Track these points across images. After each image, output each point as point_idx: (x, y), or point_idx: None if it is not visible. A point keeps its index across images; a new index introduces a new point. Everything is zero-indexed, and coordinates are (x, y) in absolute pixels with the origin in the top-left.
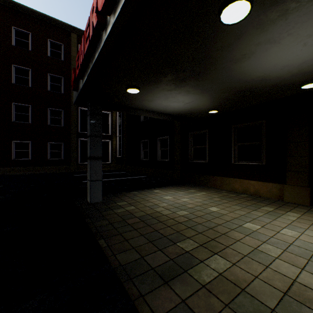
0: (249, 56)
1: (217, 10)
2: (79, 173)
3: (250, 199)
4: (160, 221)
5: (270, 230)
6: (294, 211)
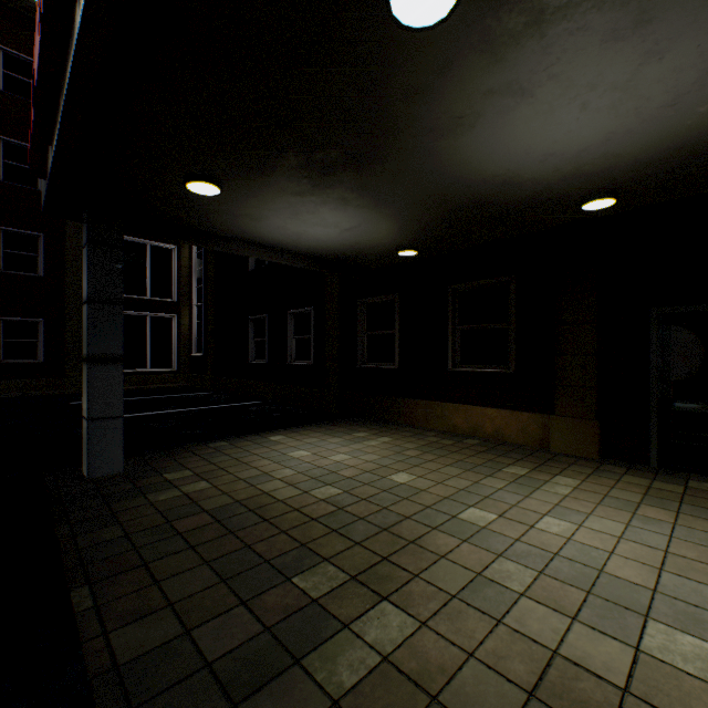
0: (471, 124)
1: None
2: None
3: (483, 449)
4: (266, 518)
5: (515, 523)
6: (569, 472)
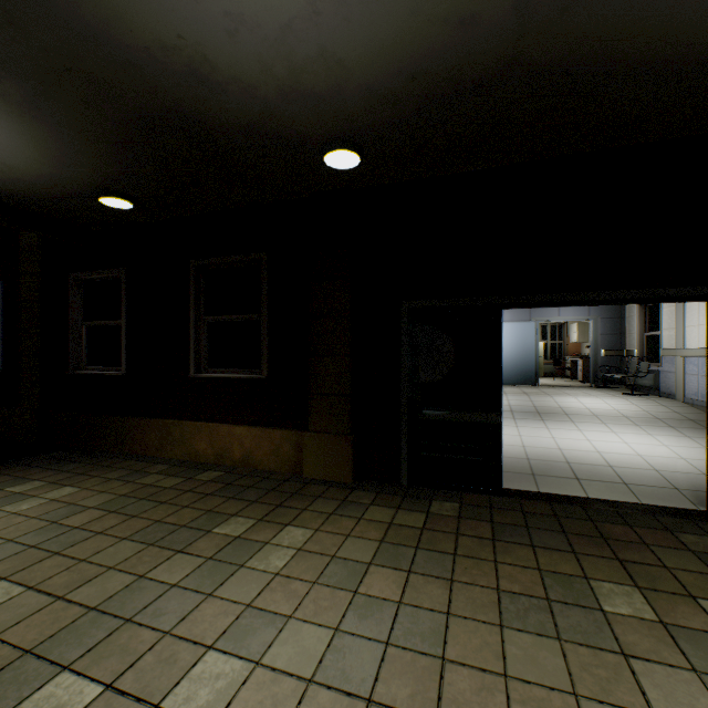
0: None
1: None
2: None
3: (215, 489)
4: None
5: None
6: (307, 516)
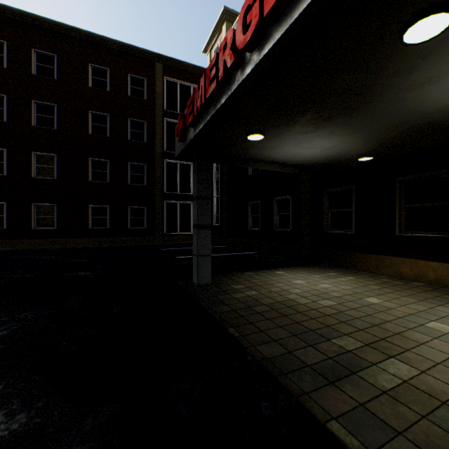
0: (437, 80)
1: (398, 28)
2: (167, 247)
3: (429, 289)
4: (298, 311)
5: None
6: None
